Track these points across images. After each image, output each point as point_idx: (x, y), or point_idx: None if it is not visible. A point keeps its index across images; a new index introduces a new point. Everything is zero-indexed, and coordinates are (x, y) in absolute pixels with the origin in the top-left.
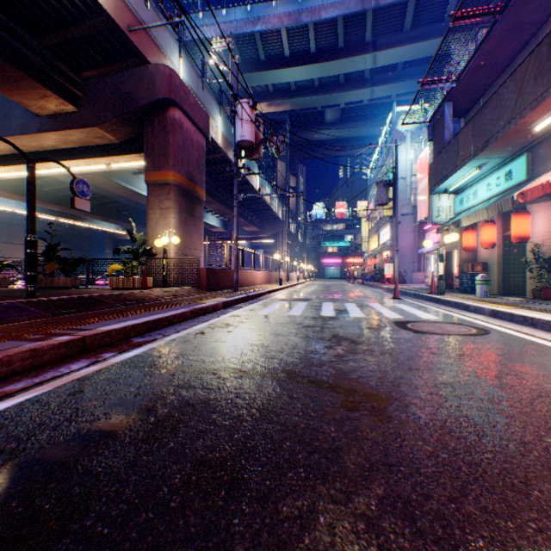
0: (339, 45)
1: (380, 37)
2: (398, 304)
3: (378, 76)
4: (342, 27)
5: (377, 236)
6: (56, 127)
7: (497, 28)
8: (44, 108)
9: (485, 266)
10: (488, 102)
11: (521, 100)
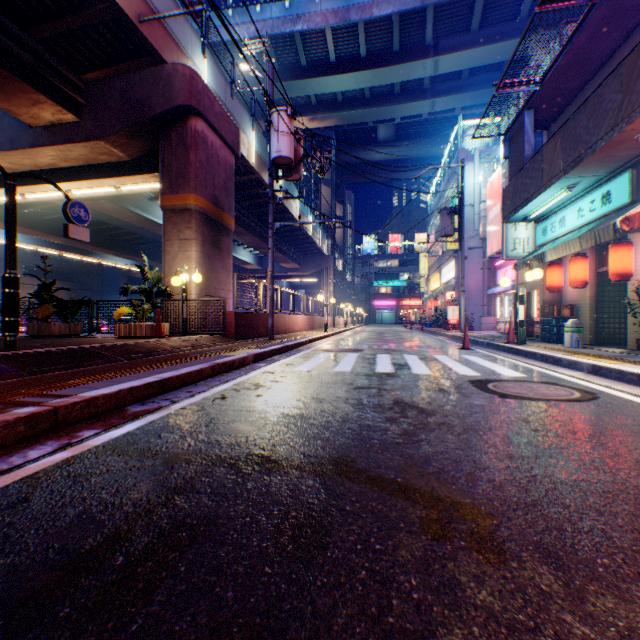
0: (394, 48)
1: (443, 39)
2: (469, 356)
3: (440, 85)
4: (397, 26)
5: (439, 274)
6: (52, 141)
7: (594, 15)
8: (37, 117)
9: (574, 309)
10: (583, 107)
11: (628, 101)
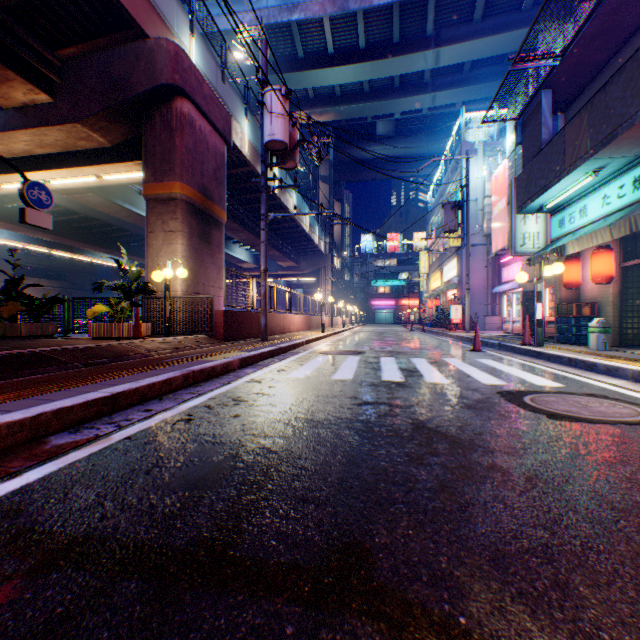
0: (394, 39)
1: (445, 29)
2: (484, 360)
3: (441, 79)
4: (398, 16)
5: (440, 272)
6: (25, 124)
7: None
8: (8, 97)
9: (595, 308)
10: (618, 75)
11: None
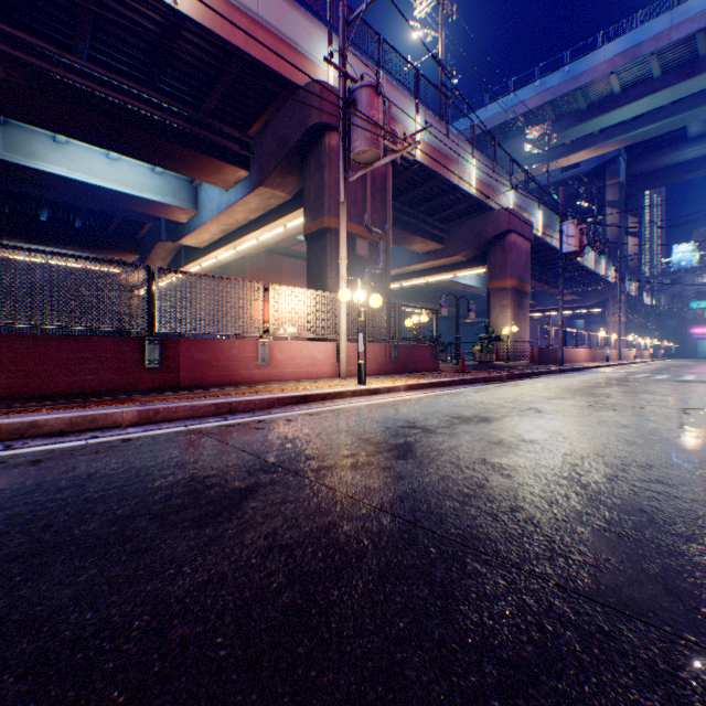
0: (700, 58)
1: None
2: None
3: None
4: (702, 40)
5: None
6: (428, 260)
7: None
8: (423, 250)
9: None
10: None
11: None
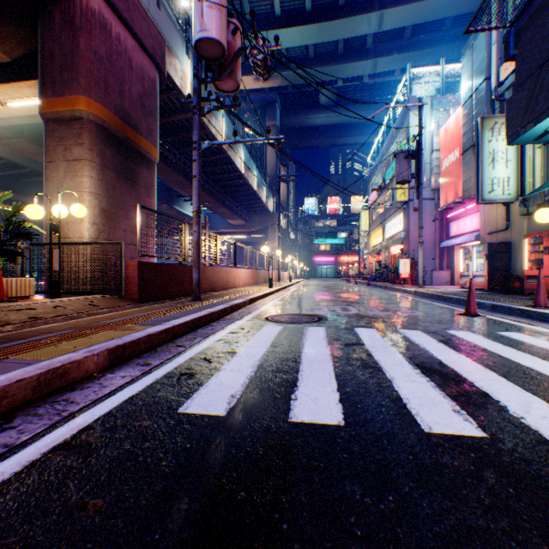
0: (340, 1)
1: None
2: (517, 335)
3: (382, 45)
4: None
5: (382, 229)
6: None
7: None
8: None
9: None
10: None
11: None
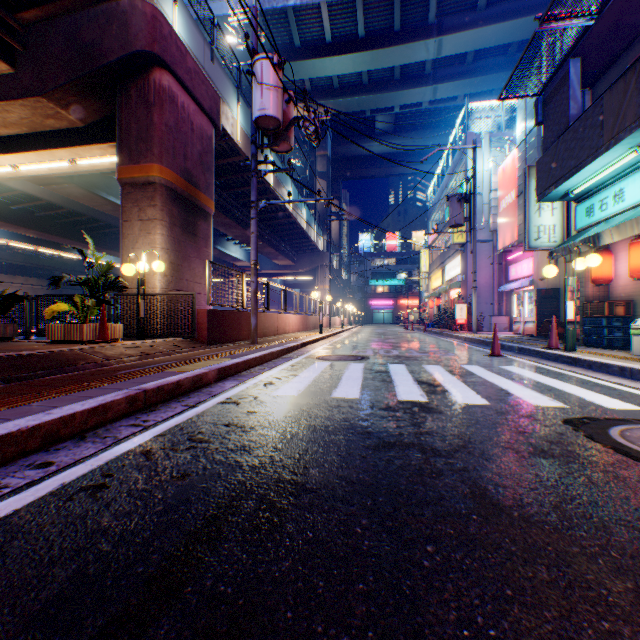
0: (395, 27)
1: (447, 17)
2: (512, 367)
3: (442, 70)
4: (399, 1)
5: (442, 270)
6: None
7: None
8: None
9: (630, 306)
10: None
11: None
